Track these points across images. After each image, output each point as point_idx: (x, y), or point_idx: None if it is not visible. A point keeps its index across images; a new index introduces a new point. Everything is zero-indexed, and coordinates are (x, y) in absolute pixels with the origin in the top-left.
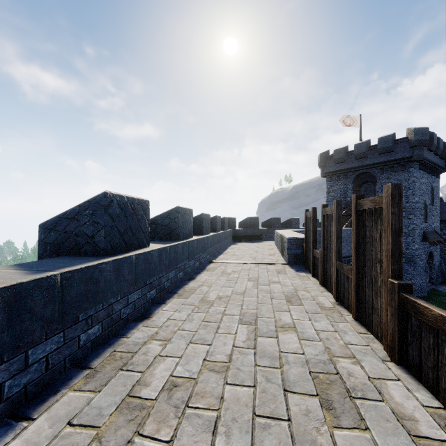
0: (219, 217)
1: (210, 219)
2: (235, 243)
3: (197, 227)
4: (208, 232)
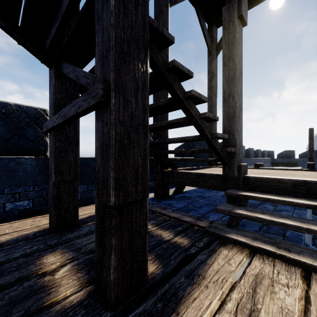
0: (260, 150)
1: (253, 150)
2: (273, 167)
3: (246, 154)
4: (252, 157)
